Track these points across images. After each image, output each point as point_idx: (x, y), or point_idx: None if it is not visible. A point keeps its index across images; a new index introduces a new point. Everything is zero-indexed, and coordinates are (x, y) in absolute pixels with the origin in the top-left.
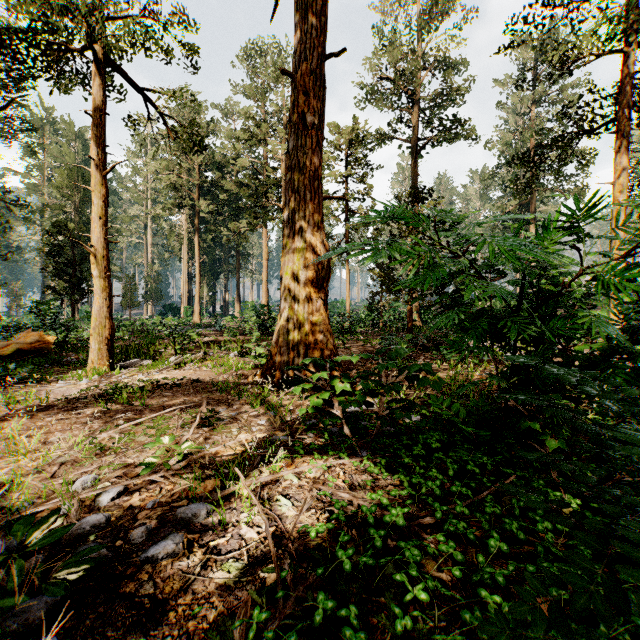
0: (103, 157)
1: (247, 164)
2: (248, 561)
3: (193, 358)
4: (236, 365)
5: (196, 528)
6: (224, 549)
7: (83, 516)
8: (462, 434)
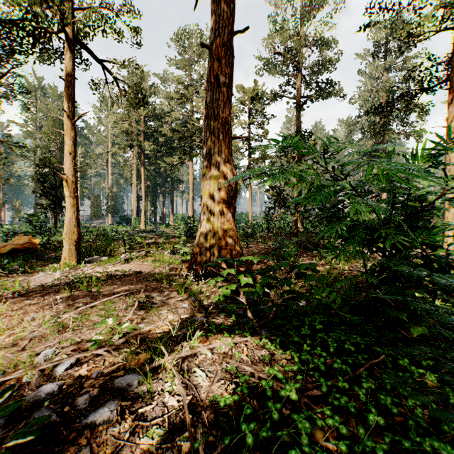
0: (72, 109)
1: (178, 116)
2: (168, 427)
3: (138, 255)
4: (168, 261)
5: (129, 396)
6: (150, 416)
7: (42, 384)
8: (339, 317)
